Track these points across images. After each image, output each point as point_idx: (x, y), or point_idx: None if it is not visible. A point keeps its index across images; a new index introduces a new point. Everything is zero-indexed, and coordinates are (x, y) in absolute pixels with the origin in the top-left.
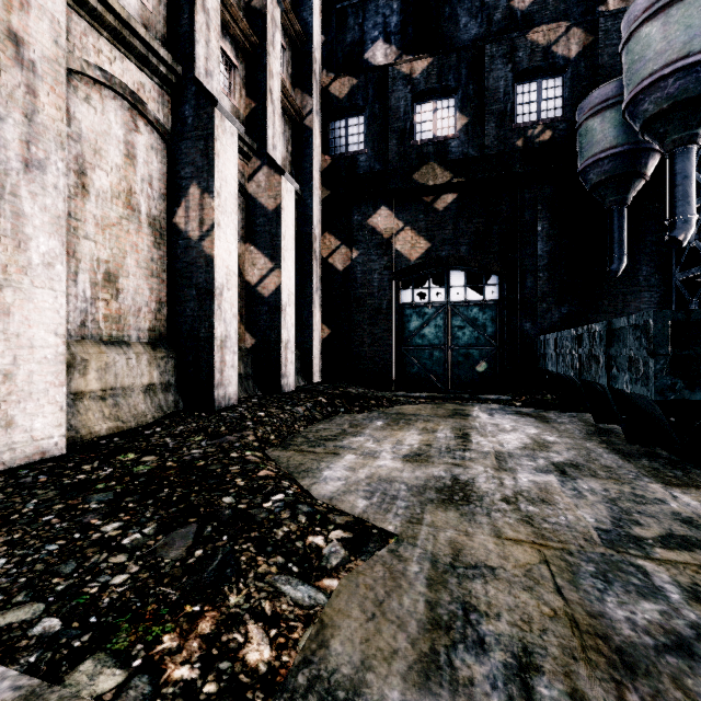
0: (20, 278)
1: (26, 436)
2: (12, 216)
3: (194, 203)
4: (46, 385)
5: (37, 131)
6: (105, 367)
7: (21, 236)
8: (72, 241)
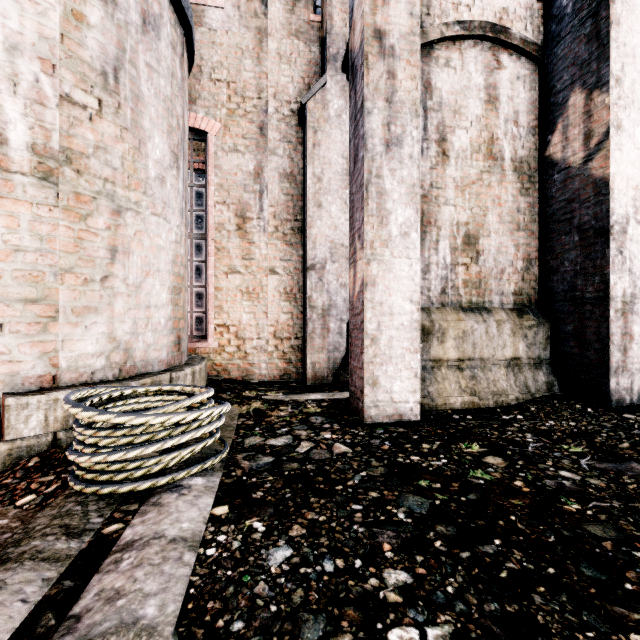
0: (382, 251)
1: (387, 396)
2: (377, 196)
3: (575, 115)
4: (402, 350)
5: (395, 110)
6: (462, 335)
7: (383, 212)
8: (433, 211)
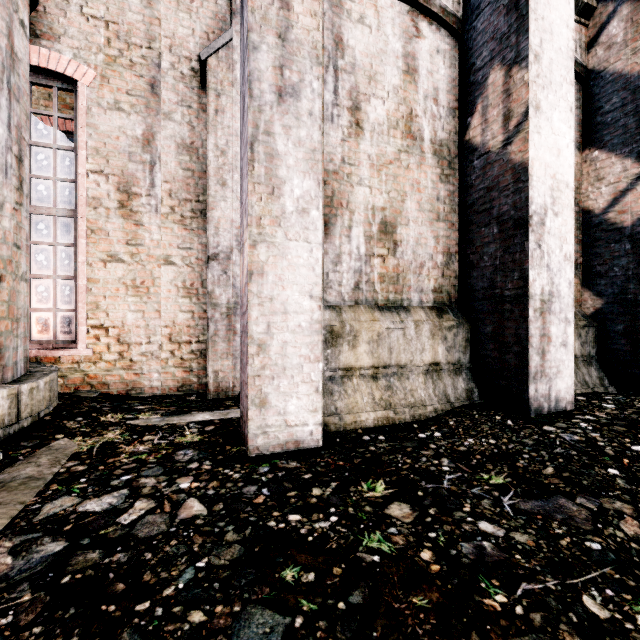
0: (273, 231)
1: (280, 419)
2: (266, 159)
3: (494, 95)
4: (300, 359)
5: (291, 51)
6: (377, 338)
7: (274, 180)
8: (346, 191)
